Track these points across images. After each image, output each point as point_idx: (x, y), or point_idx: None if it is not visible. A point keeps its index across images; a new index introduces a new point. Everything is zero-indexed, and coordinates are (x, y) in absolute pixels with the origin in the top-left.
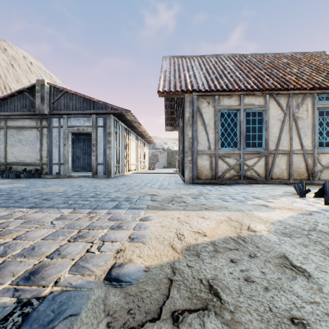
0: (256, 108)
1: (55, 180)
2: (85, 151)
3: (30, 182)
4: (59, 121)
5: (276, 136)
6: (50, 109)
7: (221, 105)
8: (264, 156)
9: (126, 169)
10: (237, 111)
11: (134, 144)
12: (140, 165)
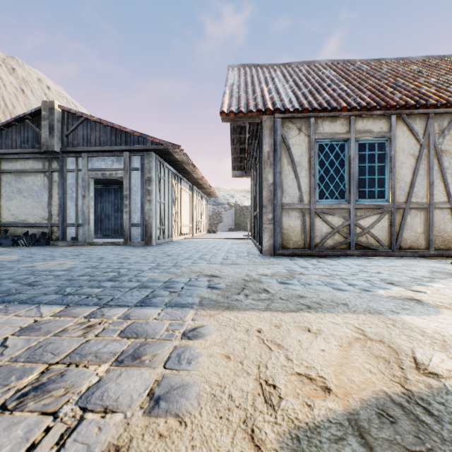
0: (375, 137)
1: (68, 248)
2: (117, 207)
3: (28, 253)
4: (76, 161)
5: (408, 181)
6: (63, 144)
7: (320, 133)
8: (389, 212)
9: (174, 233)
10: (345, 142)
11: (188, 196)
12: (195, 227)
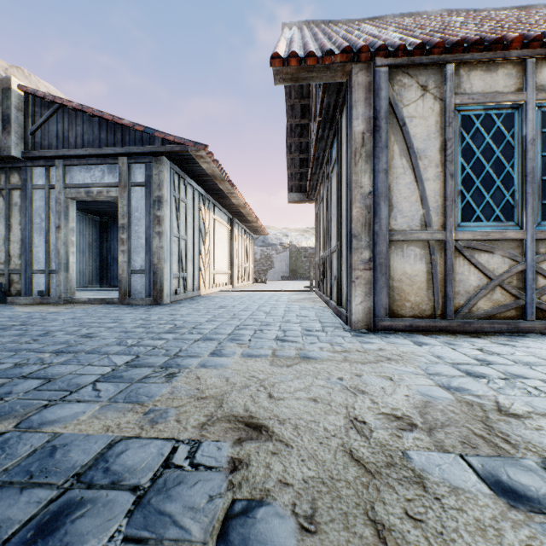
0: None
1: (21, 310)
2: None
3: None
4: (47, 173)
5: None
6: (26, 146)
7: (464, 94)
8: None
9: (204, 284)
10: (515, 109)
11: (225, 231)
12: (236, 275)
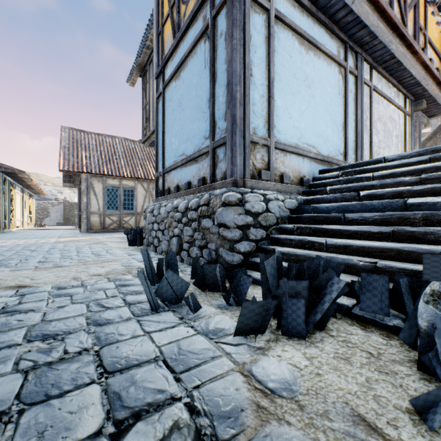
0: (130, 188)
1: None
2: None
3: None
4: None
5: (142, 204)
6: None
7: (108, 183)
8: (135, 215)
9: (12, 226)
10: (118, 188)
11: (20, 197)
12: (25, 221)
